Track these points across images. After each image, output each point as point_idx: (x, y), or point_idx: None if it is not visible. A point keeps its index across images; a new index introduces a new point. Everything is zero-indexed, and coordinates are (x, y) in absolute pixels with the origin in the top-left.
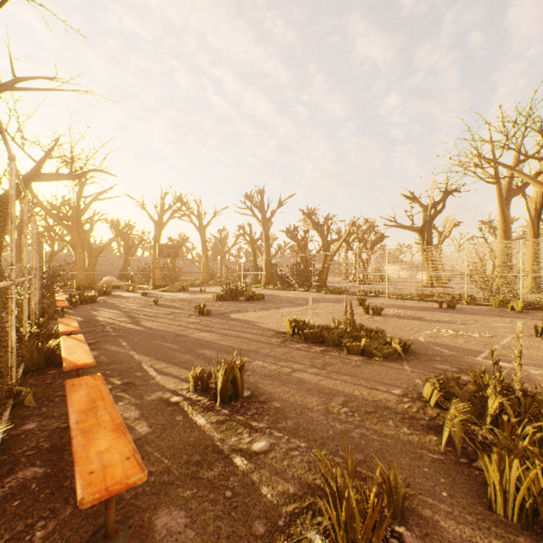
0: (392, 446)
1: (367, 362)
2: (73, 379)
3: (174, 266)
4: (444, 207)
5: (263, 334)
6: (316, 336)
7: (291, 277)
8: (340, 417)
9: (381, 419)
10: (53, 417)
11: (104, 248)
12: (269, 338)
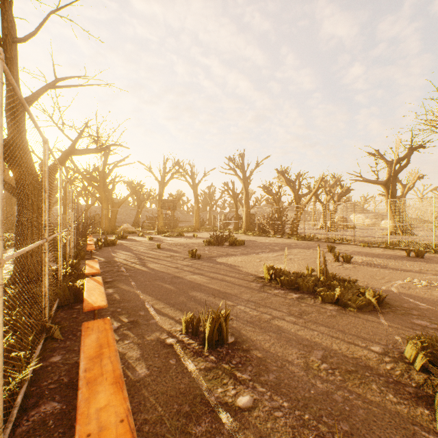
0: (379, 417)
1: (342, 313)
2: (88, 322)
3: (173, 216)
4: (408, 162)
5: (244, 279)
6: (292, 283)
7: (267, 226)
8: (321, 375)
9: (363, 381)
10: (73, 350)
11: (122, 202)
12: (249, 282)
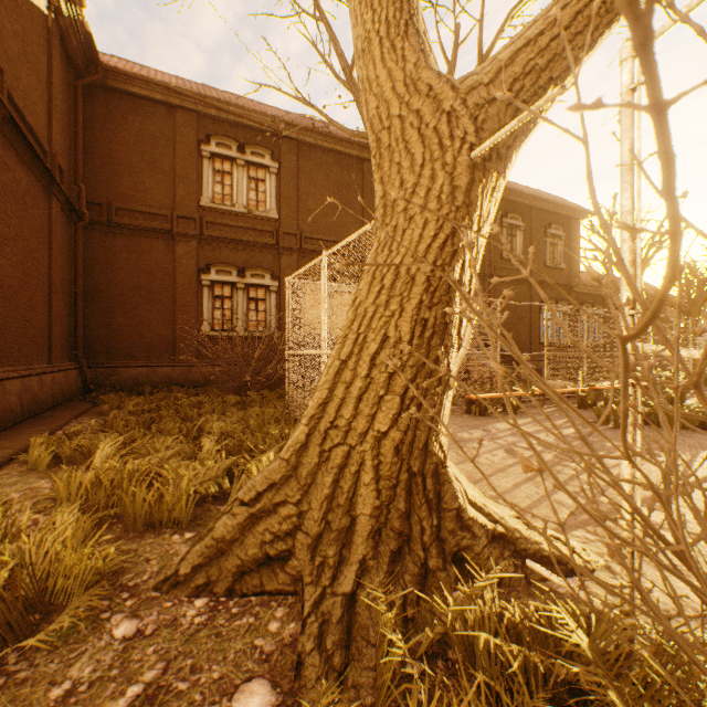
0: None
1: None
2: None
3: None
4: None
5: None
6: None
7: None
8: None
9: None
10: None
11: None
12: None
